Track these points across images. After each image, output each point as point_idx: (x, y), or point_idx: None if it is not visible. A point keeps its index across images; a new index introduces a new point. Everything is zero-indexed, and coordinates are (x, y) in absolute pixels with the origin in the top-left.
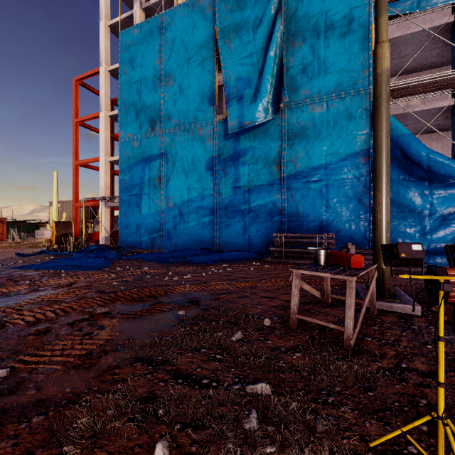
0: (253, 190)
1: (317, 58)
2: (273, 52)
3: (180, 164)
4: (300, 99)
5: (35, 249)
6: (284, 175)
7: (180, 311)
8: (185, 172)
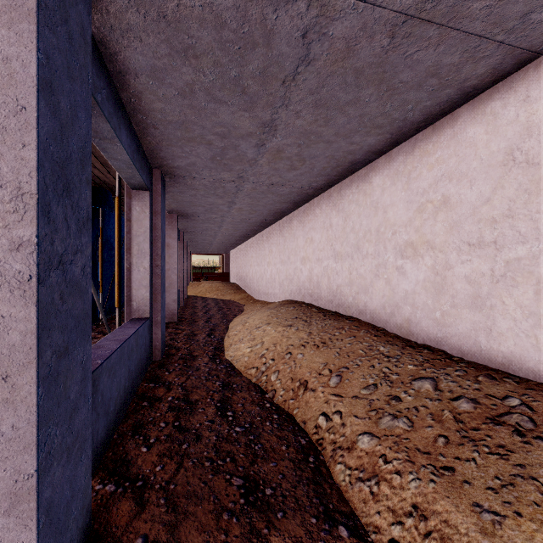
0: None
1: None
2: None
3: None
4: None
5: None
6: None
7: None
8: None
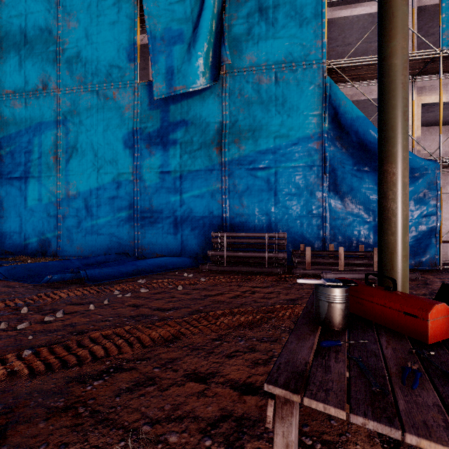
0: (186, 177)
1: (264, 18)
2: None
3: (86, 138)
4: (245, 66)
5: None
6: (226, 159)
7: None
8: (93, 149)
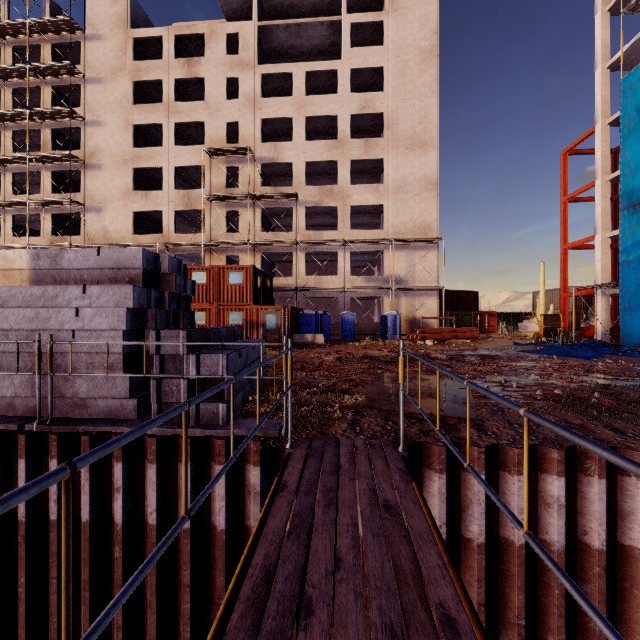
0: None
1: None
2: None
3: None
4: None
5: (524, 341)
6: None
7: None
8: None
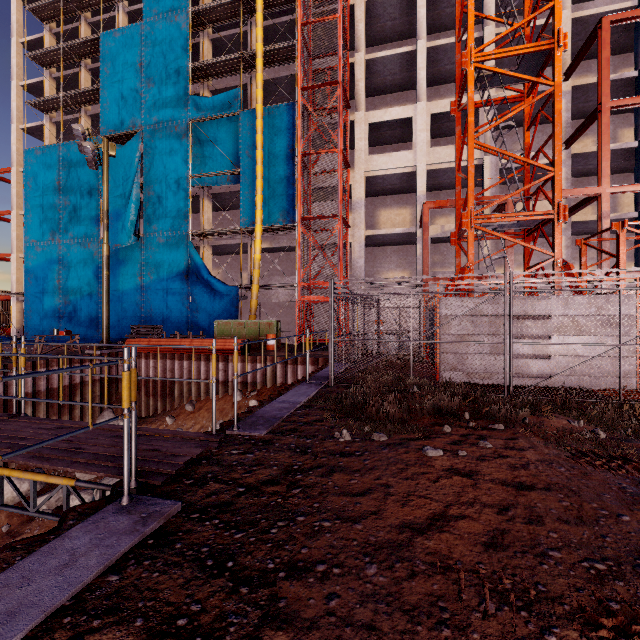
0: (125, 294)
1: (162, 206)
2: (133, 197)
3: (74, 270)
4: (152, 232)
5: None
6: (144, 284)
7: None
8: (78, 276)
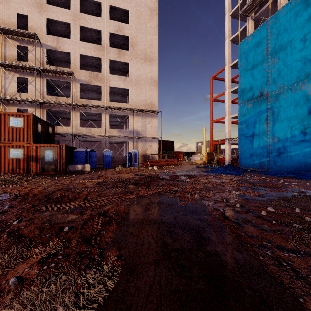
0: None
1: None
2: None
3: (283, 113)
4: None
5: (198, 165)
6: None
7: (294, 192)
8: (288, 118)
